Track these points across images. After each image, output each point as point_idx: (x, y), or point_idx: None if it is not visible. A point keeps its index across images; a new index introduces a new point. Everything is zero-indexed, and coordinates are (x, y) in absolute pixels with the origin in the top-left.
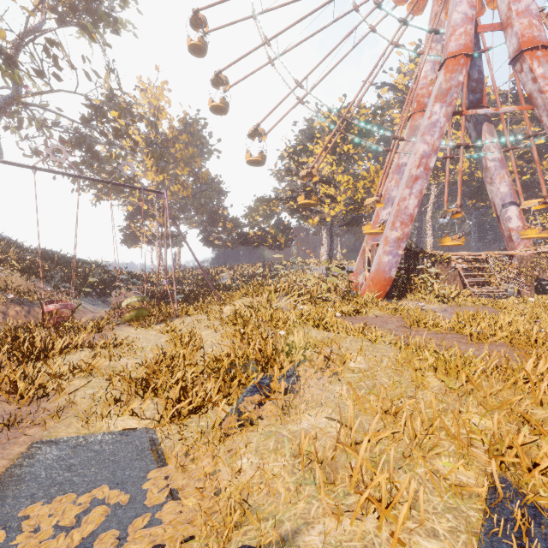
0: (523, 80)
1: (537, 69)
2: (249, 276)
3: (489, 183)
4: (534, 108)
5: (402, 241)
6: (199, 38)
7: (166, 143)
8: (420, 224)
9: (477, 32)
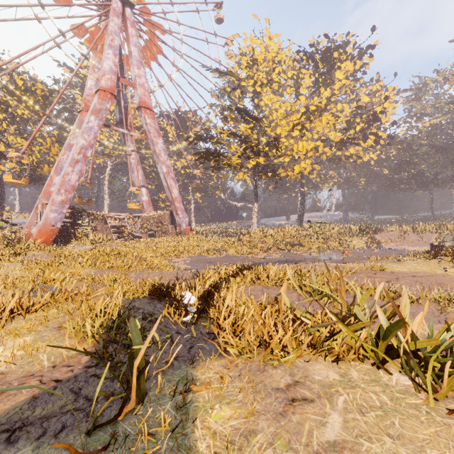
0: (142, 121)
1: (147, 119)
2: None
3: (132, 172)
4: (147, 139)
5: (66, 203)
6: None
7: None
8: (99, 189)
9: (120, 81)
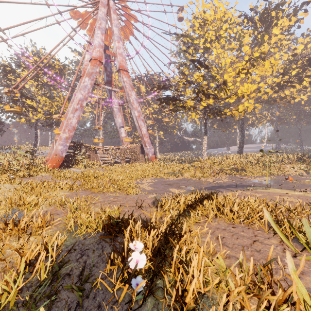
0: (121, 80)
1: (124, 78)
2: None
3: (115, 117)
4: (125, 92)
5: (69, 139)
6: None
7: None
8: (96, 130)
9: (106, 53)
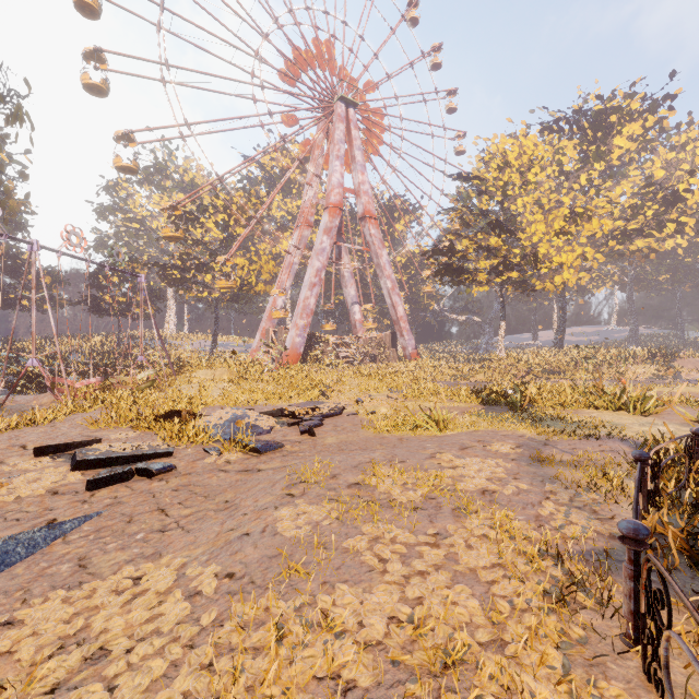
0: (366, 232)
1: (372, 230)
2: (109, 352)
3: (345, 287)
4: (370, 251)
5: (307, 328)
6: (100, 81)
7: (24, 176)
8: None
9: (343, 191)
